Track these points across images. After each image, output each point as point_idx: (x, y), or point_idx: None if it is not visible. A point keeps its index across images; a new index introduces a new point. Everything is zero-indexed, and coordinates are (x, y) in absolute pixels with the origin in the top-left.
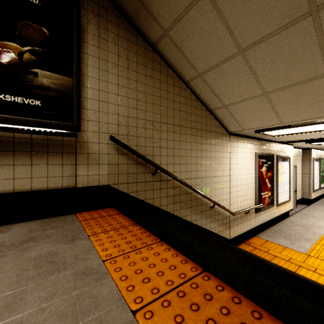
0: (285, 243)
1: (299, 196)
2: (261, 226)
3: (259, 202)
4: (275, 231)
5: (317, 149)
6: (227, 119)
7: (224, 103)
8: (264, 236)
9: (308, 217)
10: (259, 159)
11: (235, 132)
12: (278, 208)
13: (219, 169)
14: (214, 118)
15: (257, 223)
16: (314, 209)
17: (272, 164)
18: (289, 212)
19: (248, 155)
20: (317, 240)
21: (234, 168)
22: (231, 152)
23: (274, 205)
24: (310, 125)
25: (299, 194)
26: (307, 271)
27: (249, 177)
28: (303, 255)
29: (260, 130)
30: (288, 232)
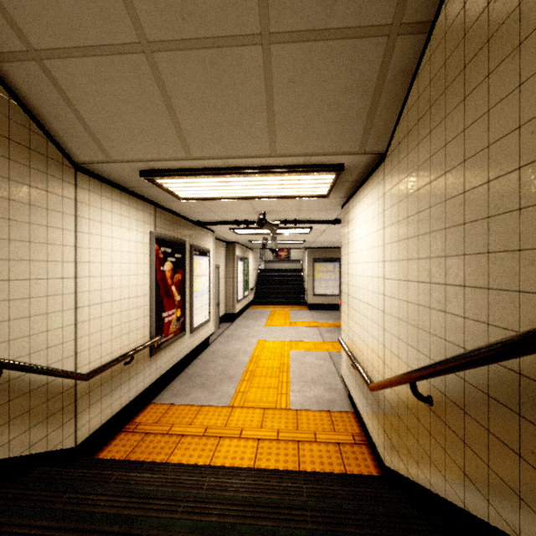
0: (202, 397)
1: (222, 311)
2: (165, 377)
3: (160, 331)
4: (187, 378)
5: (242, 244)
6: (58, 114)
7: (30, 39)
8: (167, 397)
9: (232, 340)
10: (158, 245)
11: (94, 169)
12: (194, 335)
13: (35, 257)
14: (10, 94)
15: (155, 374)
16: (238, 326)
17: (184, 259)
18: (210, 338)
19: (133, 233)
20: (243, 374)
21: (93, 259)
22: (80, 215)
23: (186, 333)
24: (234, 173)
25: (223, 308)
26: (231, 443)
27: (135, 282)
28: (226, 411)
29: (151, 171)
30: (207, 373)
